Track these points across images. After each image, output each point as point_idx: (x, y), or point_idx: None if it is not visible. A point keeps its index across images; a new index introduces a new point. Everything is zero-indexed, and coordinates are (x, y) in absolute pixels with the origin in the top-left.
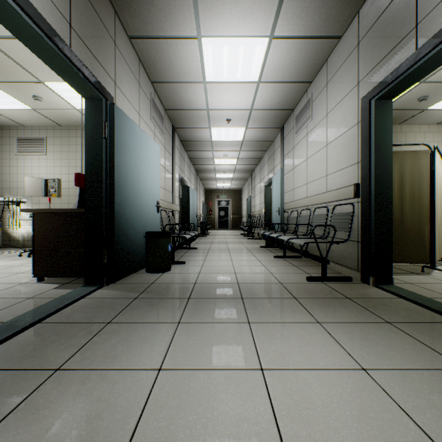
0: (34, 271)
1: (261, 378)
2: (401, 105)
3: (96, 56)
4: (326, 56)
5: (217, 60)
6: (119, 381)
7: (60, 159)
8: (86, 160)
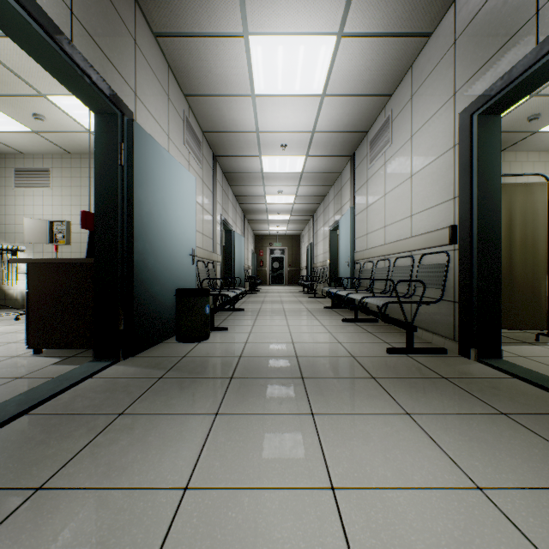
0: (28, 340)
1: (332, 504)
2: (505, 126)
3: (108, 57)
4: (410, 61)
5: (270, 66)
6: (125, 508)
7: (69, 195)
8: (96, 194)
